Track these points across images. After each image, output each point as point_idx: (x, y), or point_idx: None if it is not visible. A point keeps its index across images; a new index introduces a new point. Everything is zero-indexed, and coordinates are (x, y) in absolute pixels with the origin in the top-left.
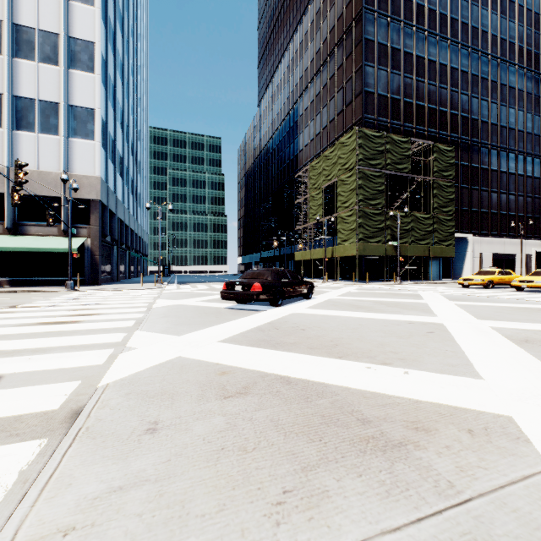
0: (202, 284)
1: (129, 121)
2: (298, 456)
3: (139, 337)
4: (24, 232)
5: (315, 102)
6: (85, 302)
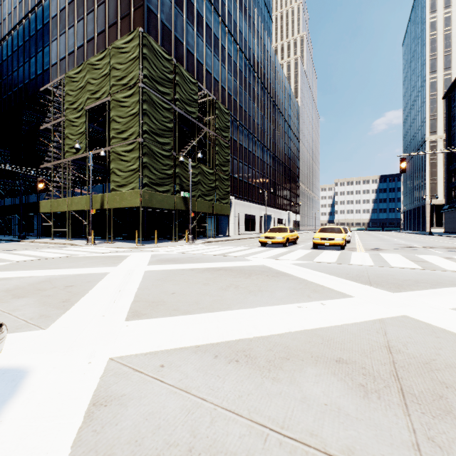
0: None
1: None
2: None
3: None
4: None
5: (76, 3)
6: None
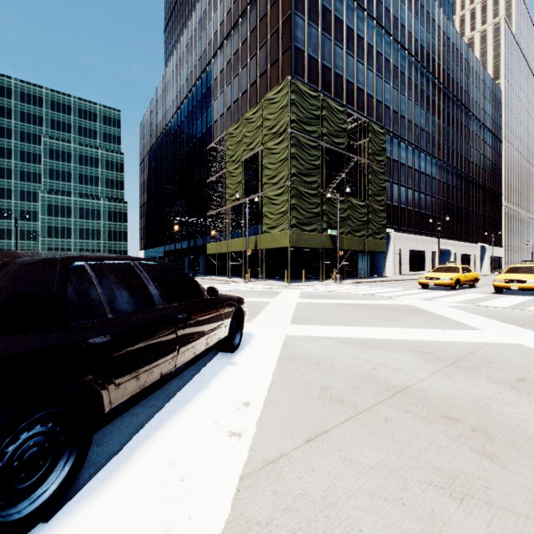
0: None
1: None
2: None
3: None
4: None
5: (233, 62)
6: None
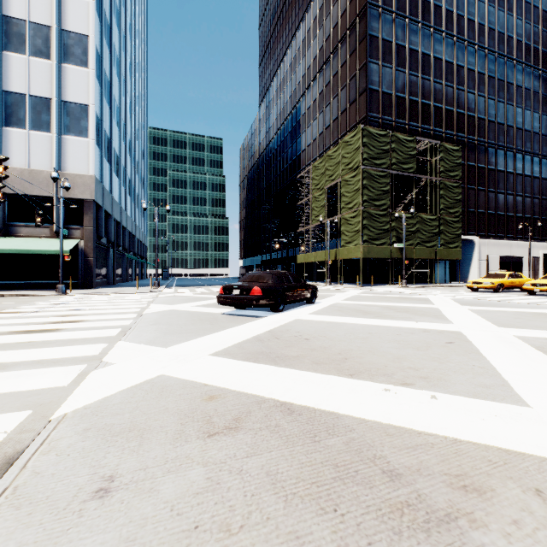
0: (201, 287)
1: (126, 119)
2: (305, 543)
3: (120, 349)
4: (14, 234)
5: (318, 101)
6: (73, 307)
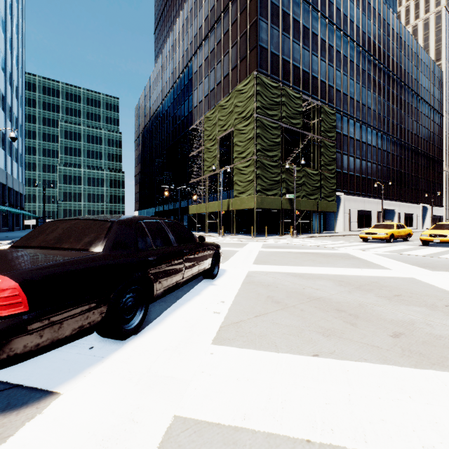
0: None
1: None
2: None
3: None
4: None
5: (209, 59)
6: None
